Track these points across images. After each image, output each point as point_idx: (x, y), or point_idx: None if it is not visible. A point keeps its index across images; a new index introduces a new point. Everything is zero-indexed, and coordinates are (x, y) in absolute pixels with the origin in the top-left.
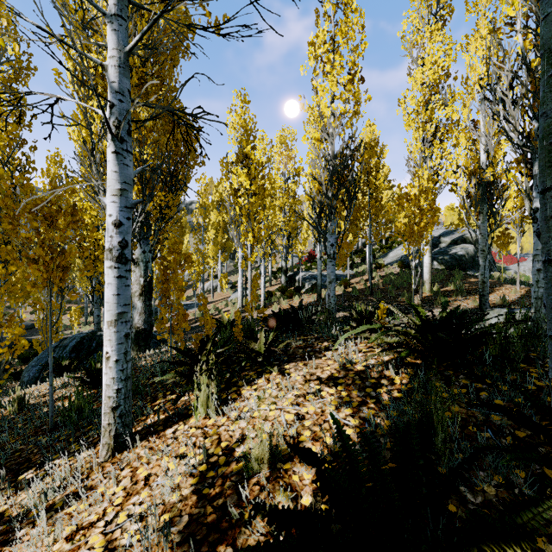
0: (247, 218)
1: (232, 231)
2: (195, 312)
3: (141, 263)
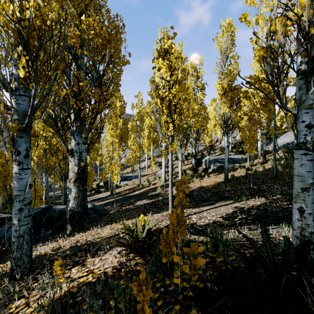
0: (168, 109)
1: (158, 128)
2: (133, 185)
3: (75, 153)
